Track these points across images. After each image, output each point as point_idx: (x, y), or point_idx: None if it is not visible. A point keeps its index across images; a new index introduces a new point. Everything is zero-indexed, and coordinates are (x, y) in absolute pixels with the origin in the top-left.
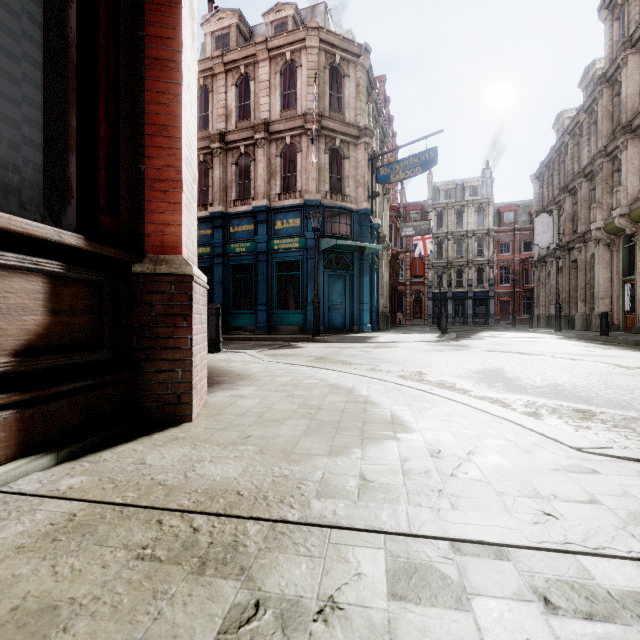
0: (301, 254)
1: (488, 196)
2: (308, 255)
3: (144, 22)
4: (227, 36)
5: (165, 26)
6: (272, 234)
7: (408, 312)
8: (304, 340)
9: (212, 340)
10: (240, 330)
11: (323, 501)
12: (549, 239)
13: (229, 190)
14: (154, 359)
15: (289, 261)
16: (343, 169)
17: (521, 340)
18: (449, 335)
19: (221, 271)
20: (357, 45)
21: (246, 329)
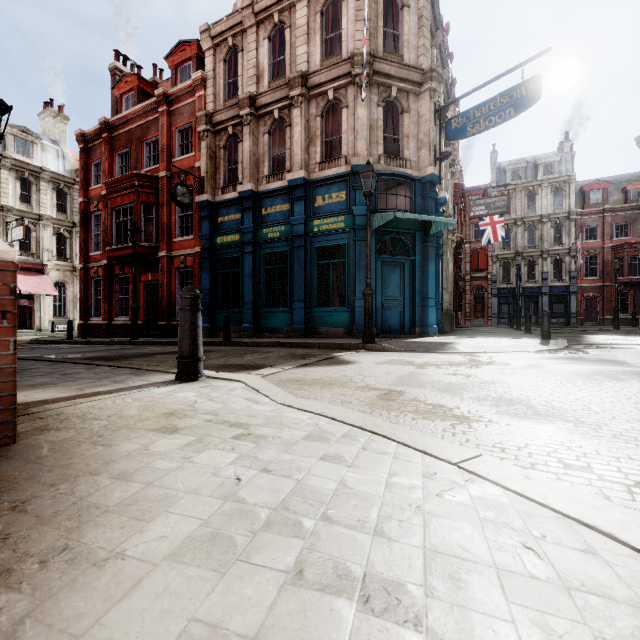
0: (347, 236)
1: (568, 173)
2: (356, 237)
3: None
4: None
5: None
6: (311, 213)
7: (467, 311)
8: (352, 347)
9: (182, 357)
10: (273, 332)
11: None
12: None
13: (261, 165)
14: None
15: (332, 248)
16: (401, 127)
17: None
18: (556, 341)
19: (251, 261)
20: None
21: (280, 331)
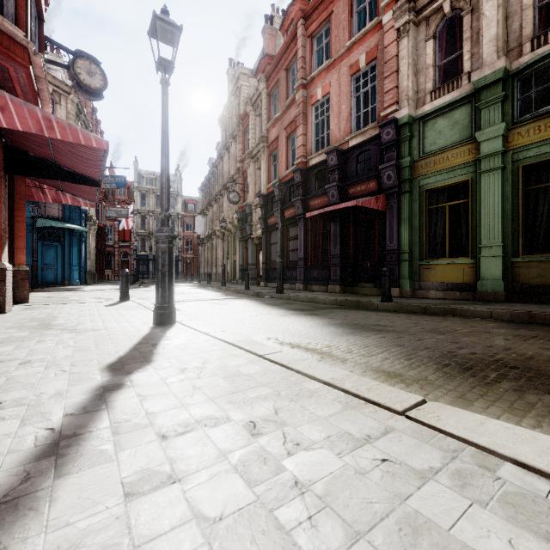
0: None
1: (178, 190)
2: None
3: (15, 212)
4: None
5: (21, 213)
6: None
7: (117, 269)
8: None
9: None
10: None
11: (71, 303)
12: (202, 230)
13: None
14: (19, 289)
15: None
16: None
17: None
18: (134, 286)
19: None
20: (68, 86)
21: None
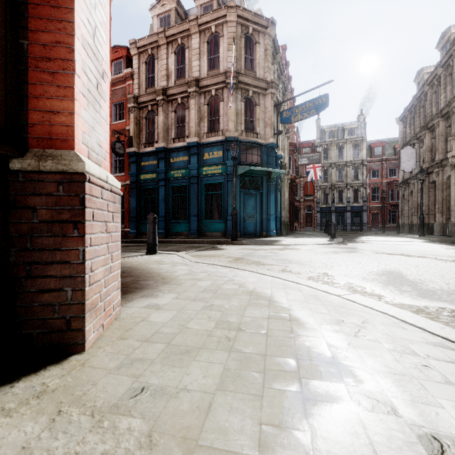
0: (223, 178)
1: (362, 135)
2: (228, 178)
3: None
4: (168, 17)
5: None
6: (201, 163)
7: (302, 221)
8: (225, 243)
9: (150, 244)
10: (178, 235)
11: None
12: (412, 166)
13: (170, 131)
14: (37, 276)
15: (214, 183)
16: (255, 113)
17: (397, 243)
18: (337, 239)
19: (164, 191)
20: (265, 19)
21: (182, 234)
